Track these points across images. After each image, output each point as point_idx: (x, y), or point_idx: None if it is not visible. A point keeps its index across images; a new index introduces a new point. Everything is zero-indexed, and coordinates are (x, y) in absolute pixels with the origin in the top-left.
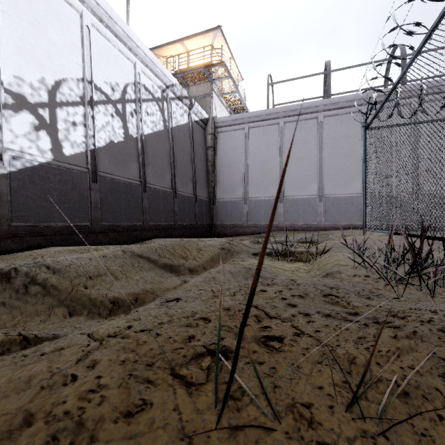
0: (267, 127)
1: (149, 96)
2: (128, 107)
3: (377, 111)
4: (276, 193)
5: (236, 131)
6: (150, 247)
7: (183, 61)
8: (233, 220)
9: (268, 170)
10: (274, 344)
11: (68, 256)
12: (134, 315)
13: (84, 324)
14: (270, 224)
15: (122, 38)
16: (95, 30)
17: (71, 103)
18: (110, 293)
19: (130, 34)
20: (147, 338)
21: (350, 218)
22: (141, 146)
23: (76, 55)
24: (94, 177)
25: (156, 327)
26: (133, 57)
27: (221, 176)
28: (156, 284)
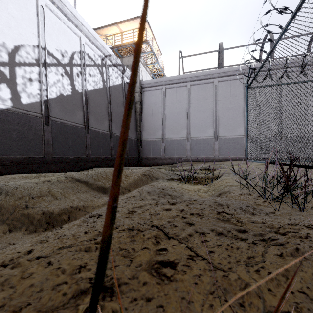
0: (178, 88)
1: (92, 63)
2: (75, 69)
3: (255, 74)
4: (185, 135)
5: (156, 91)
6: (88, 174)
7: (118, 39)
8: (154, 154)
9: (179, 119)
10: (166, 272)
11: (18, 182)
12: (50, 235)
13: (19, 239)
14: (123, 133)
15: (70, 17)
16: (48, 9)
17: (28, 64)
18: (47, 211)
19: (76, 15)
20: (36, 269)
21: (236, 153)
22: (85, 99)
23: (32, 27)
24: (47, 121)
25: (54, 253)
26: (79, 32)
27: (146, 122)
28: (88, 203)
